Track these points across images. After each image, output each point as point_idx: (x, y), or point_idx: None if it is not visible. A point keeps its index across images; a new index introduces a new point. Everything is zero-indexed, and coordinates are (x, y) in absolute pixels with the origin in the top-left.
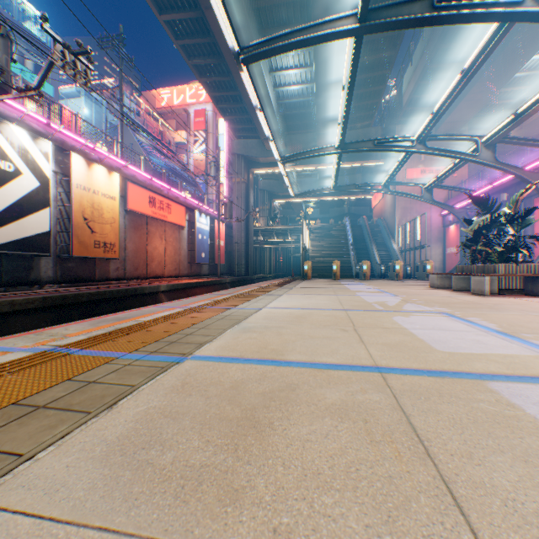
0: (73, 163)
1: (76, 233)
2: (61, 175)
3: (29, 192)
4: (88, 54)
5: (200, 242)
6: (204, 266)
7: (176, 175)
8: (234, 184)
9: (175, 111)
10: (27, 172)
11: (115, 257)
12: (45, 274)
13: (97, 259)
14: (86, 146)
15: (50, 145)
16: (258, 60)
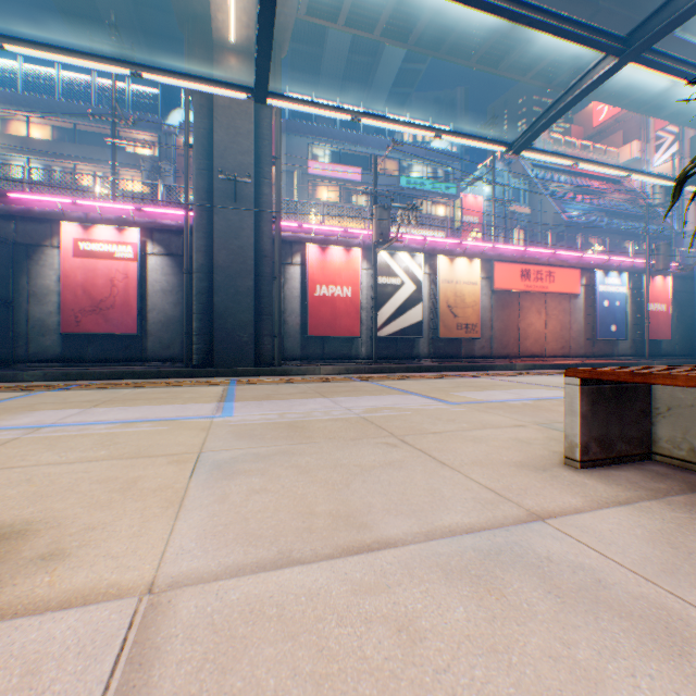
0: (438, 264)
1: (440, 319)
2: (432, 275)
3: (409, 295)
4: (413, 207)
5: (605, 312)
6: (618, 343)
7: (611, 214)
8: (694, 206)
9: (618, 119)
10: (407, 281)
11: (475, 336)
12: (422, 351)
13: (461, 339)
14: (453, 244)
15: (421, 257)
16: (526, 145)
